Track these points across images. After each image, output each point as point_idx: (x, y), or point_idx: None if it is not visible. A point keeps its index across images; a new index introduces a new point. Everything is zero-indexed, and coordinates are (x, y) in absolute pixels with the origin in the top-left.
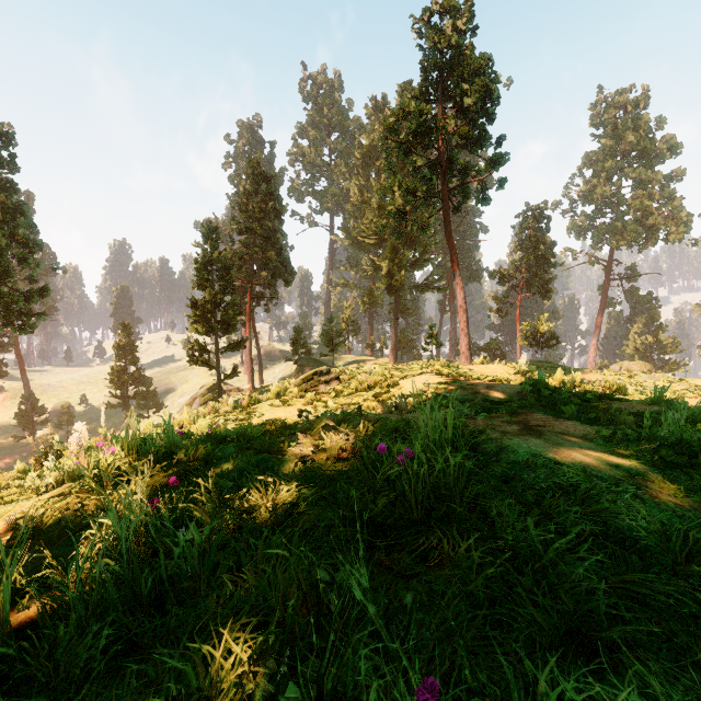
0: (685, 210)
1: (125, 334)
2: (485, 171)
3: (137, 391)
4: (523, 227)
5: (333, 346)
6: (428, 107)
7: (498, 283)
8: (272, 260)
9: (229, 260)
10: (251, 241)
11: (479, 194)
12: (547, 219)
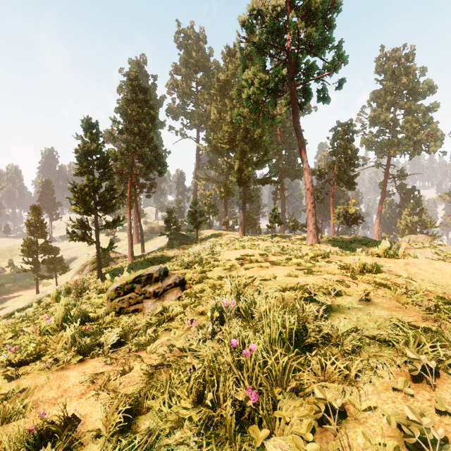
0: (440, 130)
1: (35, 214)
2: (329, 69)
3: (44, 258)
4: (335, 138)
5: (197, 224)
6: (282, 0)
7: (317, 178)
8: (147, 154)
9: (113, 154)
10: (130, 140)
11: (319, 94)
12: (351, 133)
